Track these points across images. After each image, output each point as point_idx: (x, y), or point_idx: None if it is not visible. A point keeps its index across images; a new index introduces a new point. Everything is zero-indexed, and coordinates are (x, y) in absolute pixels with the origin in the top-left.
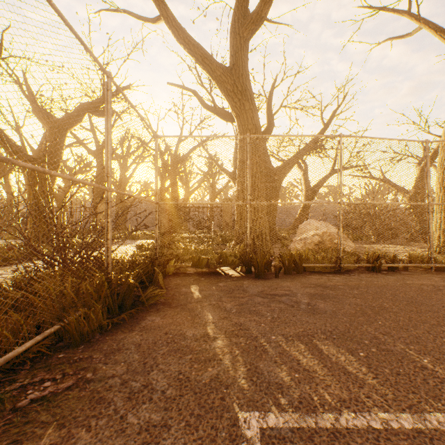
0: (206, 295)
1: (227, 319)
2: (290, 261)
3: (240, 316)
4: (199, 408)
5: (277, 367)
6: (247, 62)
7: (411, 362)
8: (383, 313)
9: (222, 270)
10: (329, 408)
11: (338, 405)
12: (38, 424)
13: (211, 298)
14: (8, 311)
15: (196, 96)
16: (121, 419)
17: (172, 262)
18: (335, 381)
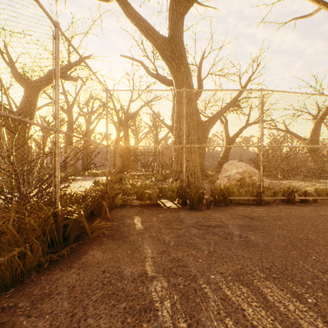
0: (147, 227)
1: (166, 253)
2: (219, 194)
3: (178, 250)
4: None
5: (221, 322)
6: (182, 34)
7: None
8: (312, 246)
9: (162, 202)
10: None
11: None
12: None
13: (151, 230)
14: None
15: (143, 65)
16: None
17: (120, 195)
18: None
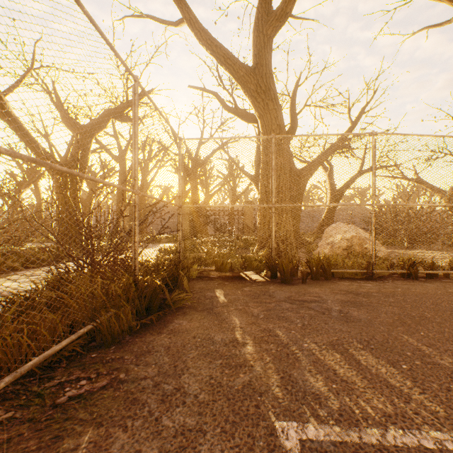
0: (232, 300)
1: (255, 325)
2: (317, 266)
3: (269, 322)
4: (233, 415)
5: (312, 376)
6: (270, 61)
7: None
8: (425, 323)
9: (246, 275)
10: (373, 423)
11: (383, 420)
12: (77, 421)
13: (236, 303)
14: (44, 311)
15: (217, 98)
16: (156, 421)
17: (196, 266)
18: (377, 394)
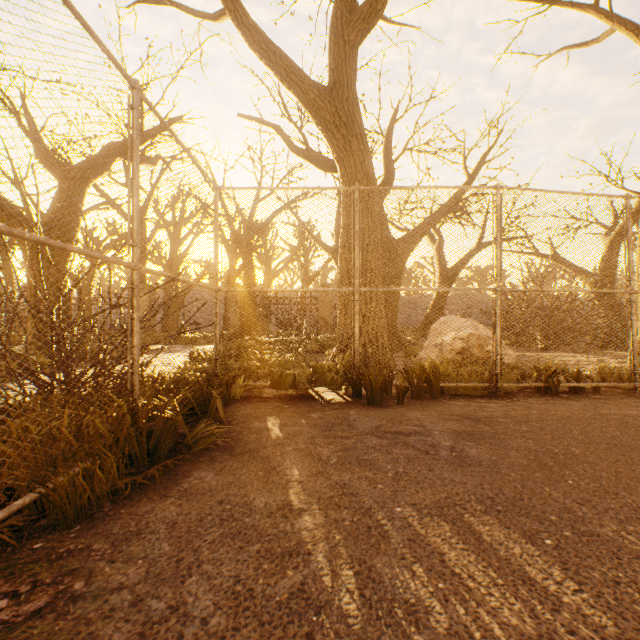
0: (291, 434)
1: (323, 476)
2: (420, 378)
3: (344, 471)
4: None
5: (407, 568)
6: (354, 80)
7: (635, 558)
8: (573, 464)
9: (316, 393)
10: None
11: None
12: None
13: (297, 439)
14: None
15: (280, 134)
16: None
17: (241, 380)
18: (509, 597)
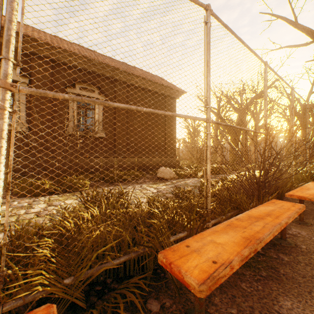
0: None
1: None
2: None
3: None
4: None
5: None
6: None
7: None
8: None
9: None
10: None
11: None
12: None
13: None
14: None
15: None
16: None
17: None
18: None
